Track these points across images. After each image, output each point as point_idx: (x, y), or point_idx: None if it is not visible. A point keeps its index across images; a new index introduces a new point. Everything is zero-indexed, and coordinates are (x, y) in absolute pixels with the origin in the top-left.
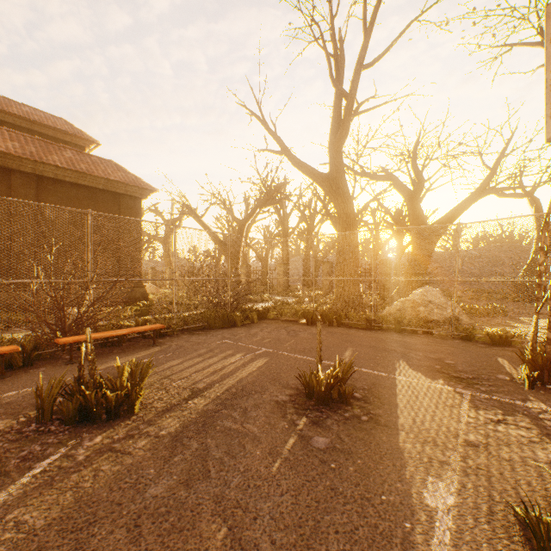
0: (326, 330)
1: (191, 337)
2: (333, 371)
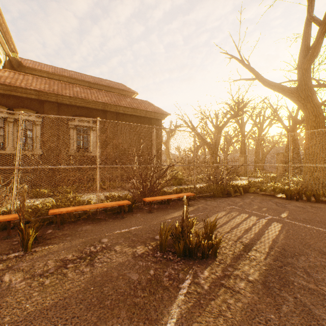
0: (308, 204)
1: (206, 201)
2: None
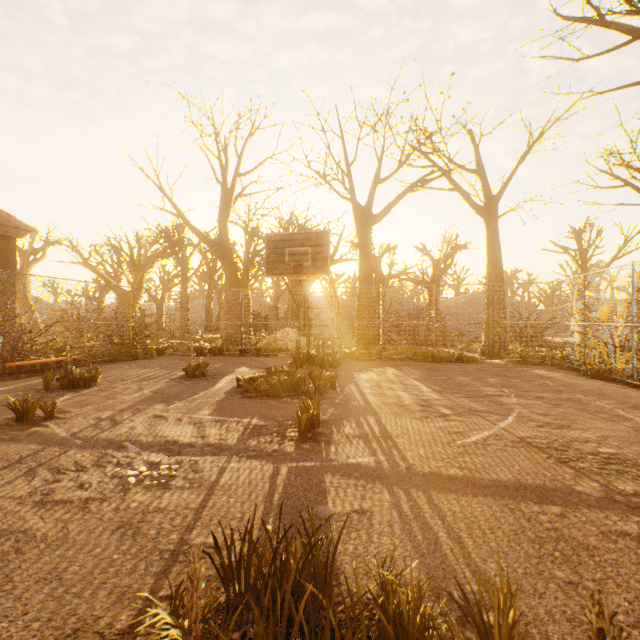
0: (211, 358)
1: (103, 366)
2: (200, 363)
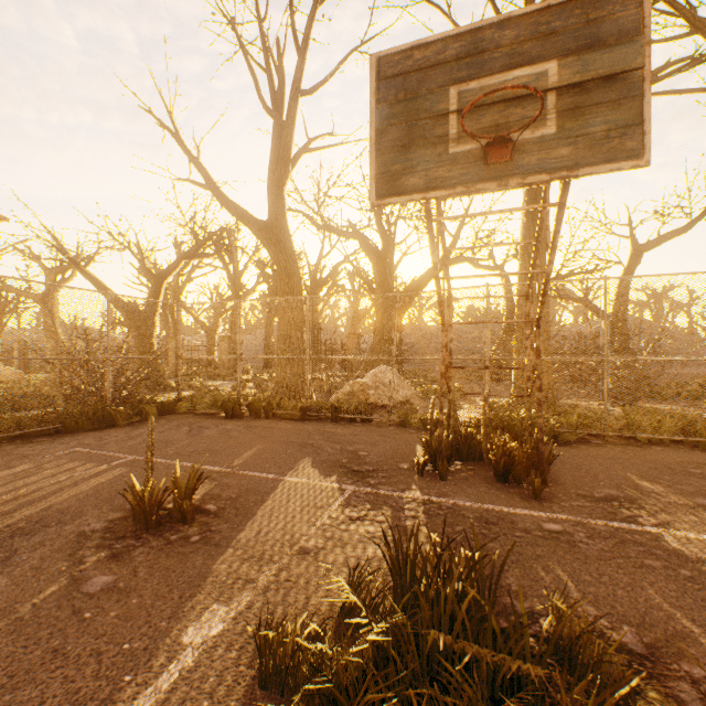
0: (248, 424)
1: (22, 447)
2: (174, 480)
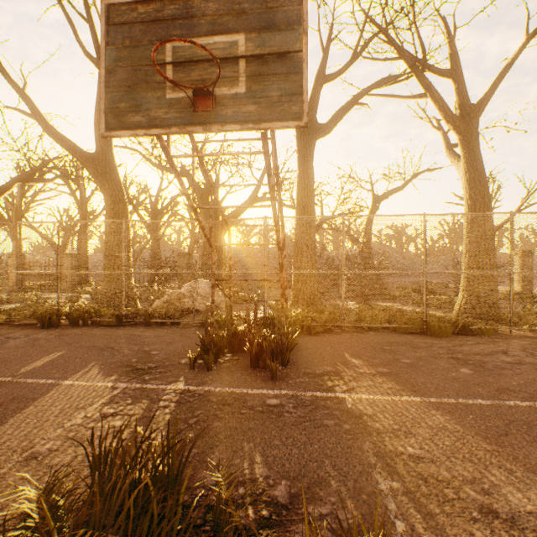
0: (62, 332)
1: None
2: None
